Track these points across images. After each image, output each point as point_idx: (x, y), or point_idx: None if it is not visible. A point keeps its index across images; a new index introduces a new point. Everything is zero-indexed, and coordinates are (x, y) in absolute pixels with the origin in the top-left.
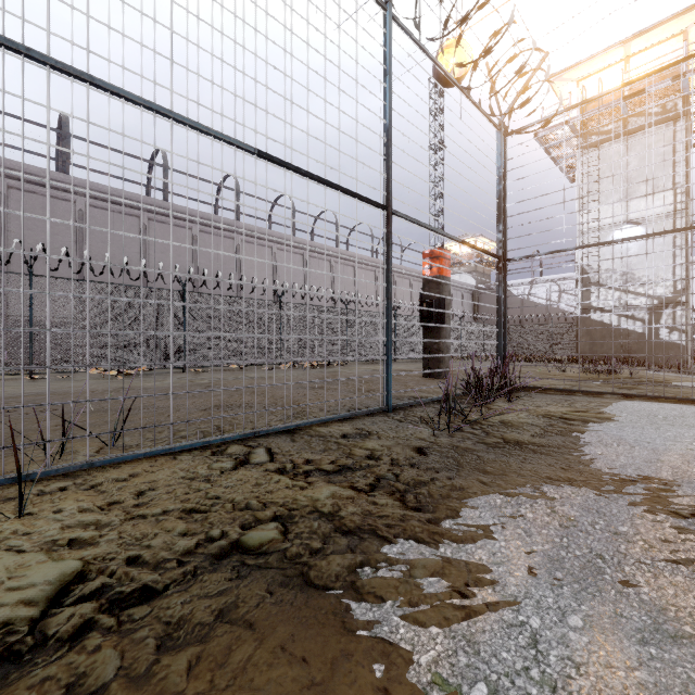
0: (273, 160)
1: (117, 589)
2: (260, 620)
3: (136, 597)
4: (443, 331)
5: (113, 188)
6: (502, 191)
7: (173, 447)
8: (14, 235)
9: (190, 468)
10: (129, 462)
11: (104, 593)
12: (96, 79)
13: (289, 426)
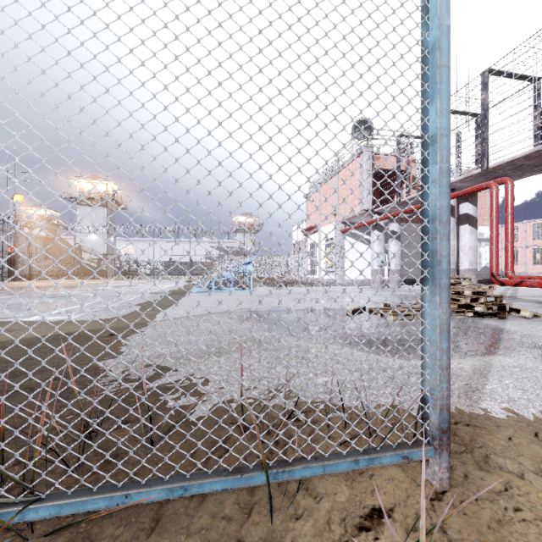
0: None
1: None
2: None
3: None
4: (16, 267)
5: None
6: None
7: None
8: None
9: None
10: None
11: None
12: None
13: None
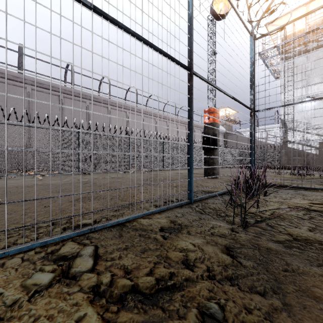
0: (106, 16)
1: None
2: None
3: None
4: (215, 152)
5: (45, 81)
6: (253, 71)
7: (6, 252)
8: None
9: (1, 287)
10: None
11: None
12: None
13: (120, 220)
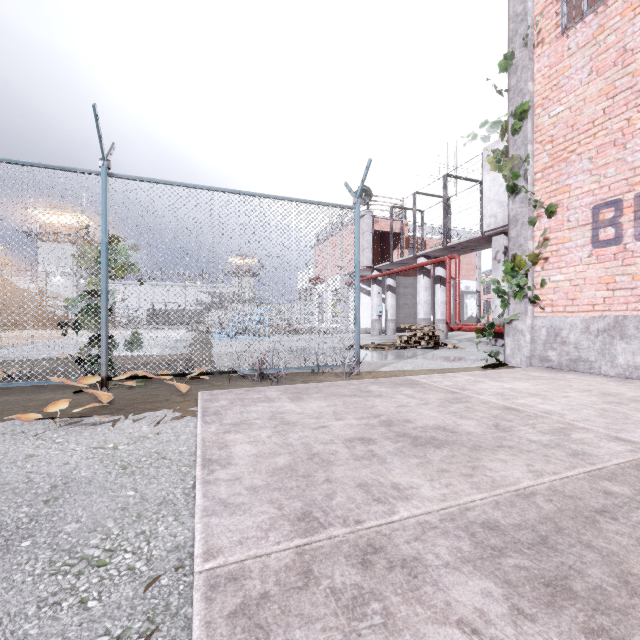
0: None
1: None
2: None
3: None
4: None
5: None
6: None
7: None
8: None
9: None
10: None
11: None
12: None
13: None
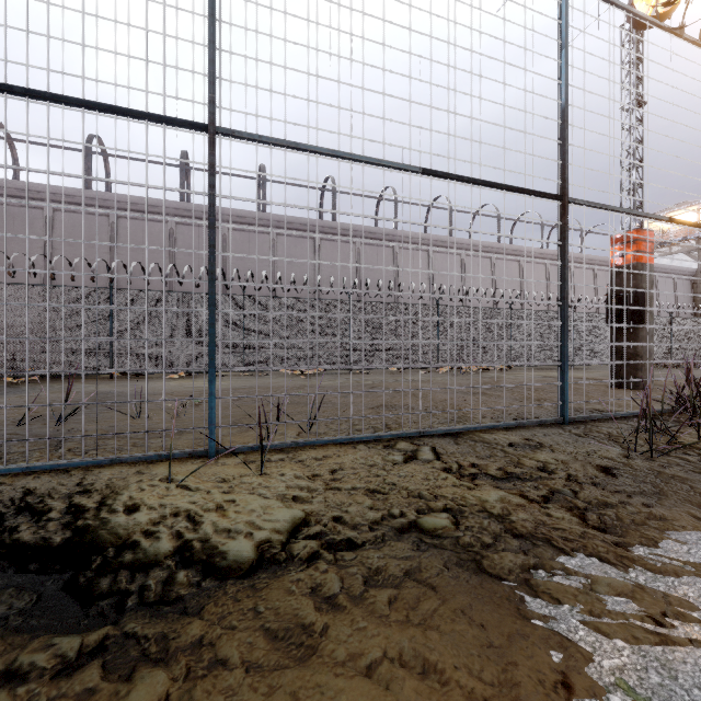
0: (436, 174)
1: (331, 535)
2: (440, 586)
3: (343, 545)
4: (642, 332)
5: (295, 217)
6: None
7: (352, 438)
8: (232, 265)
9: (368, 457)
10: (321, 445)
11: (322, 536)
12: (299, 145)
13: (452, 429)
